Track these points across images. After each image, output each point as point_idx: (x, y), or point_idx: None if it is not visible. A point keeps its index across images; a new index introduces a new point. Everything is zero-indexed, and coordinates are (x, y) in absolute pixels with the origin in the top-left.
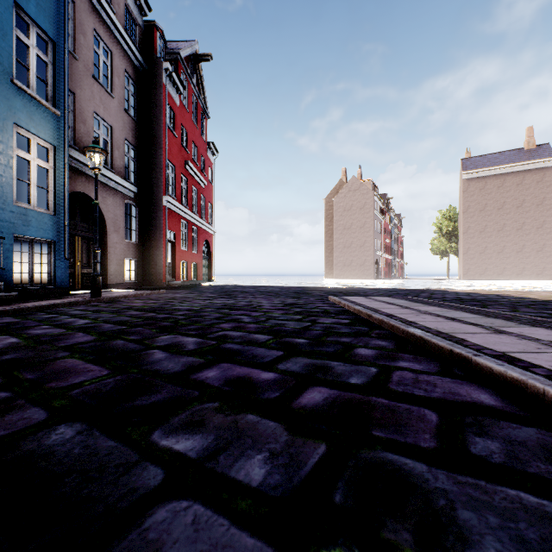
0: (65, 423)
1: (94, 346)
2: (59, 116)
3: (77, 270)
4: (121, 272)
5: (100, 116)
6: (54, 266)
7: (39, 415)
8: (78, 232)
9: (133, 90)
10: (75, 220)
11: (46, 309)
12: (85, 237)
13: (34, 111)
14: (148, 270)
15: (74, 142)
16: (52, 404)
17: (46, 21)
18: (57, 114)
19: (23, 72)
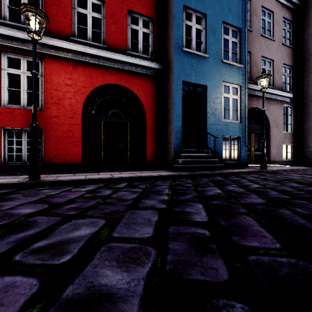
0: (241, 304)
1: (264, 209)
2: (242, 68)
3: (251, 152)
4: (279, 153)
5: (265, 57)
6: (240, 150)
7: (222, 271)
8: (252, 131)
9: (288, 28)
10: (250, 124)
11: (235, 174)
12: (256, 133)
13: (230, 71)
14: (301, 151)
15: (250, 80)
16: (232, 262)
17: (236, 20)
18: (241, 67)
19: (226, 56)
